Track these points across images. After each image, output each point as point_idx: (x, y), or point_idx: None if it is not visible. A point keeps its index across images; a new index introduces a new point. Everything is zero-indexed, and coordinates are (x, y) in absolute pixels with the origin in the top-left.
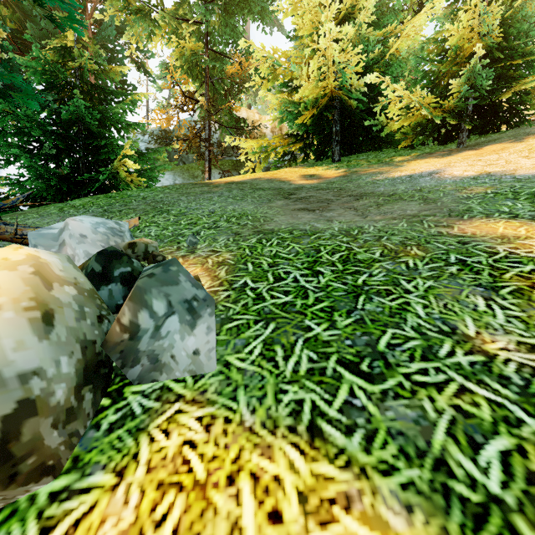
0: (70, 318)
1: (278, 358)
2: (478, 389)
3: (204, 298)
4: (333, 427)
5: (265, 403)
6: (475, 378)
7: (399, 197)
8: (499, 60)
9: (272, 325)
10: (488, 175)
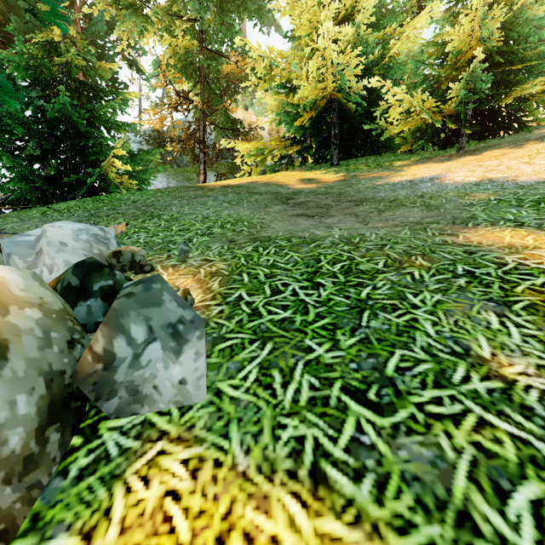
0: (31, 348)
1: (276, 384)
2: (499, 422)
3: (192, 319)
4: (339, 471)
5: (261, 441)
6: (494, 408)
7: (400, 203)
8: (499, 65)
9: (269, 345)
10: (490, 182)
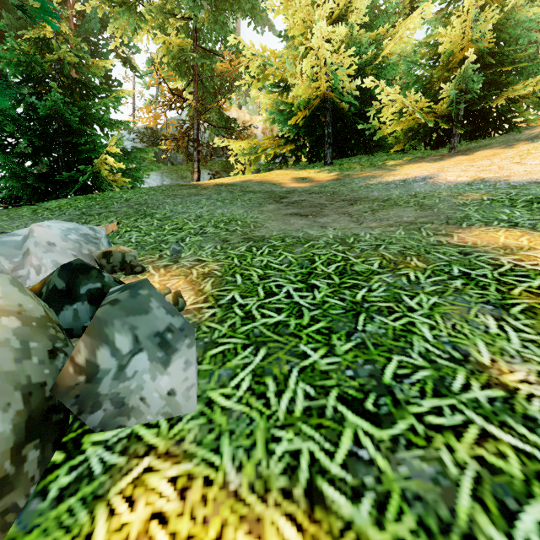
0: (6, 361)
1: (270, 393)
2: (502, 434)
3: (181, 326)
4: (336, 490)
5: (254, 456)
6: (496, 419)
7: (394, 203)
8: (490, 66)
9: (262, 351)
10: (482, 181)
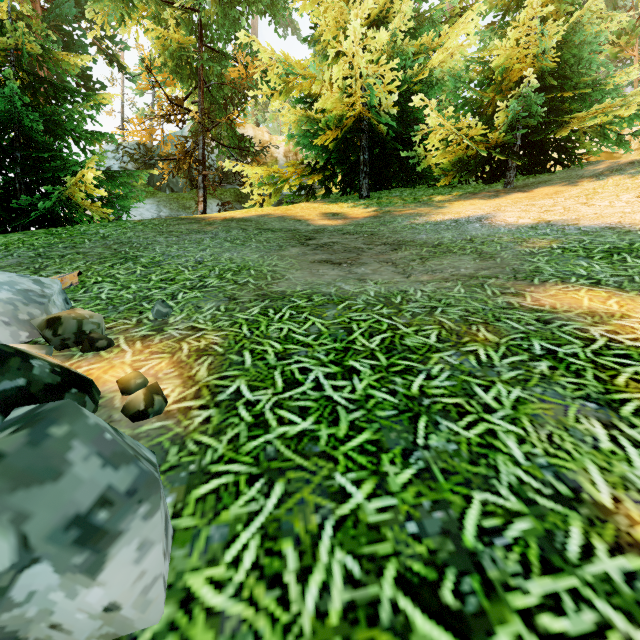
0: None
1: (289, 575)
2: None
3: (131, 486)
4: None
5: None
6: None
7: (447, 249)
8: (550, 89)
9: (278, 487)
10: (548, 225)
